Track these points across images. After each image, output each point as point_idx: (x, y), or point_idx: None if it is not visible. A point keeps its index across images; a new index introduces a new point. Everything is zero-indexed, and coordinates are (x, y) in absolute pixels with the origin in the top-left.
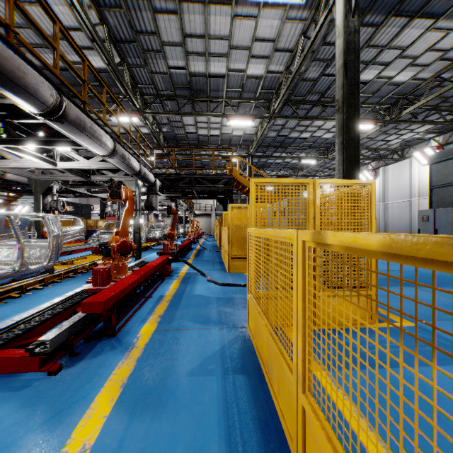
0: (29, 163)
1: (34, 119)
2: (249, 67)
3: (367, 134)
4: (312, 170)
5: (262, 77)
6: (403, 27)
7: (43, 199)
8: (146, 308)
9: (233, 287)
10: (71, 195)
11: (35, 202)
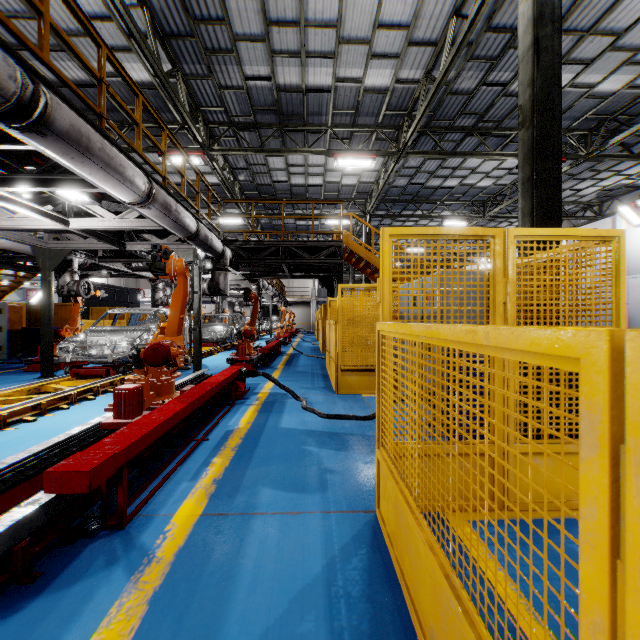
0: (27, 222)
1: (20, 144)
2: (368, 74)
3: None
4: None
5: (389, 90)
6: None
7: (58, 279)
8: (194, 462)
9: (346, 422)
10: (105, 274)
11: (43, 283)
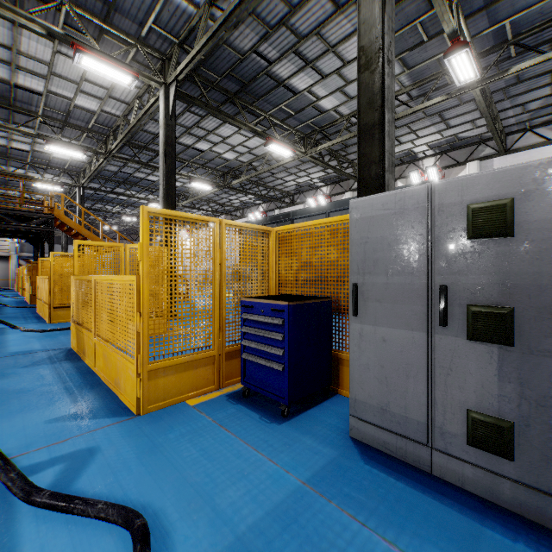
0: None
1: None
2: (78, 98)
3: (210, 192)
4: None
5: (96, 113)
6: (220, 124)
7: None
8: None
9: (57, 332)
10: None
11: None
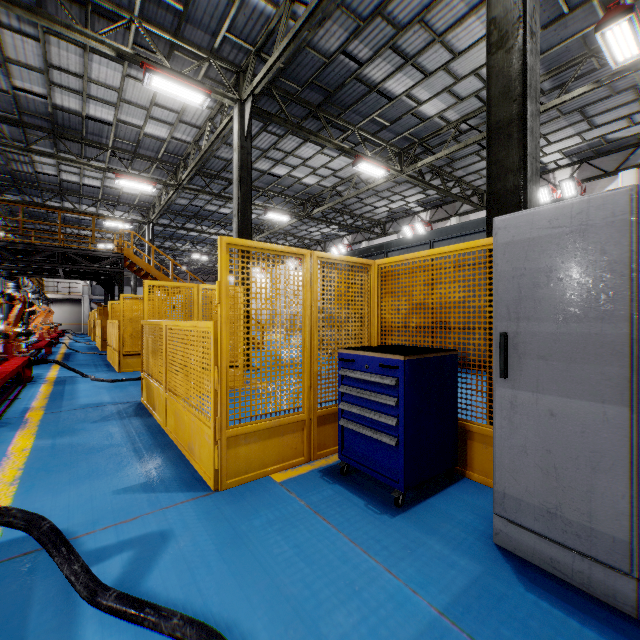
0: None
1: None
2: (148, 126)
3: (288, 223)
4: None
5: (166, 141)
6: (301, 144)
7: None
8: (20, 405)
9: (127, 382)
10: None
11: None
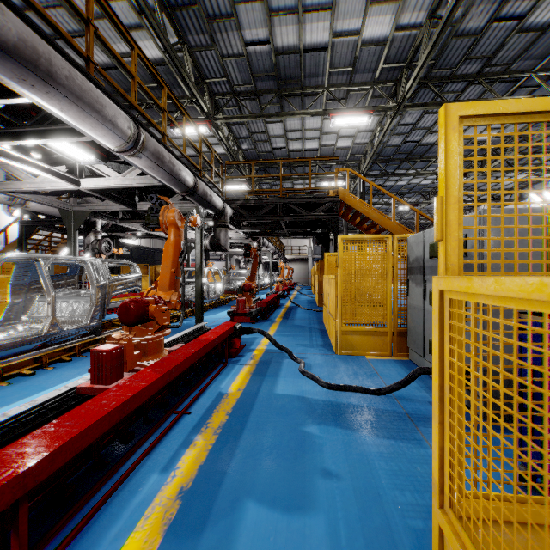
0: (45, 184)
1: (15, 97)
2: (366, 25)
3: None
4: None
5: (388, 40)
6: None
7: (84, 239)
8: (164, 451)
9: (352, 395)
10: (129, 235)
11: (68, 242)
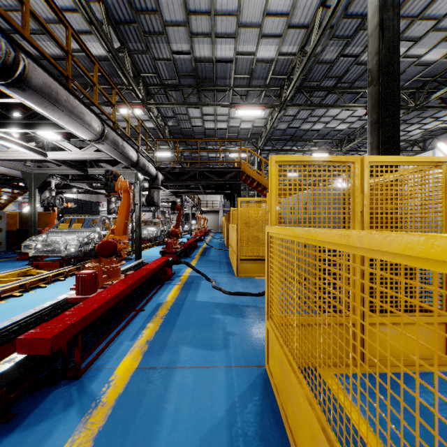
0: (17, 154)
1: (10, 98)
2: (259, 49)
3: None
4: (323, 165)
5: (274, 60)
6: None
7: (41, 195)
8: (133, 327)
9: (243, 297)
10: (74, 191)
11: (29, 198)
